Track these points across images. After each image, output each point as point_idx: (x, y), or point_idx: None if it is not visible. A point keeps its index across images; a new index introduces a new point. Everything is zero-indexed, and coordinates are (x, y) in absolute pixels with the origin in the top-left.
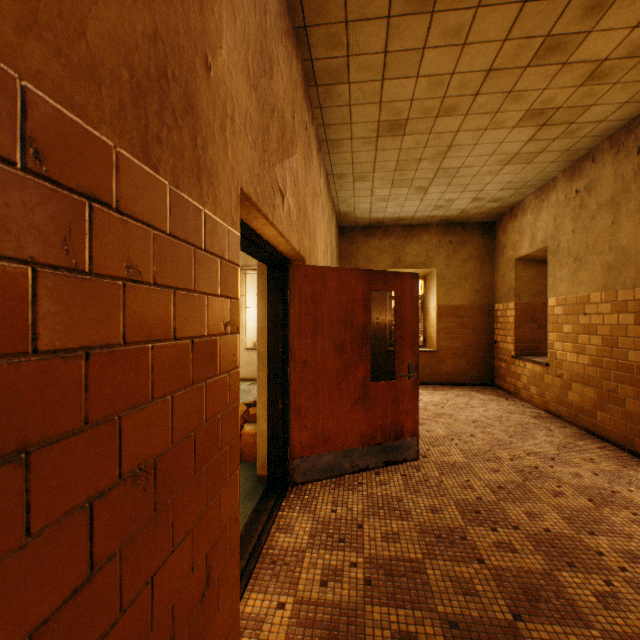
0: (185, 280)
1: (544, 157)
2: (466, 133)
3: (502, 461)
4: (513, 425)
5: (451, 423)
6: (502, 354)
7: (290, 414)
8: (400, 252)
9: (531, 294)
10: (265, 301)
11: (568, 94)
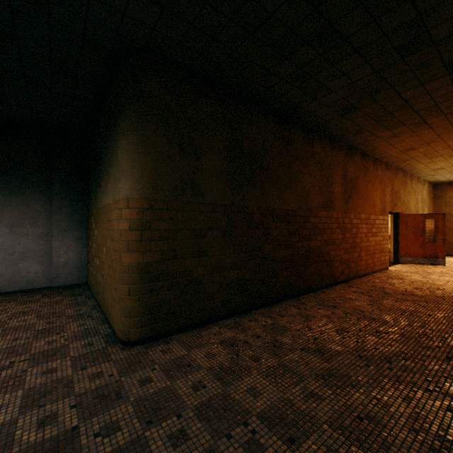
0: (384, 223)
1: None
2: None
3: None
4: None
5: None
6: None
7: (398, 247)
8: None
9: None
10: (392, 222)
11: None
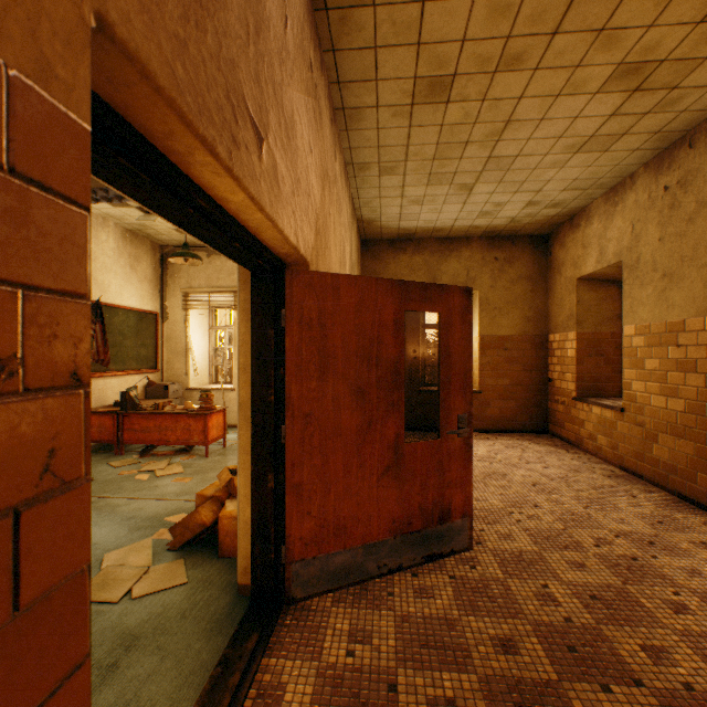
0: None
1: (626, 142)
2: (531, 101)
3: (585, 548)
4: (585, 489)
5: (506, 487)
6: (559, 395)
7: (285, 496)
8: (435, 271)
9: (596, 322)
10: (249, 325)
11: (680, 37)
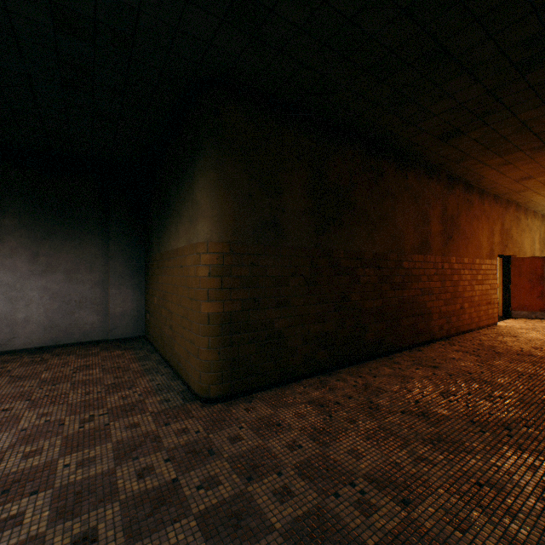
0: (491, 268)
1: None
2: None
3: None
4: None
5: None
6: None
7: (509, 298)
8: None
9: None
10: (501, 267)
11: None
